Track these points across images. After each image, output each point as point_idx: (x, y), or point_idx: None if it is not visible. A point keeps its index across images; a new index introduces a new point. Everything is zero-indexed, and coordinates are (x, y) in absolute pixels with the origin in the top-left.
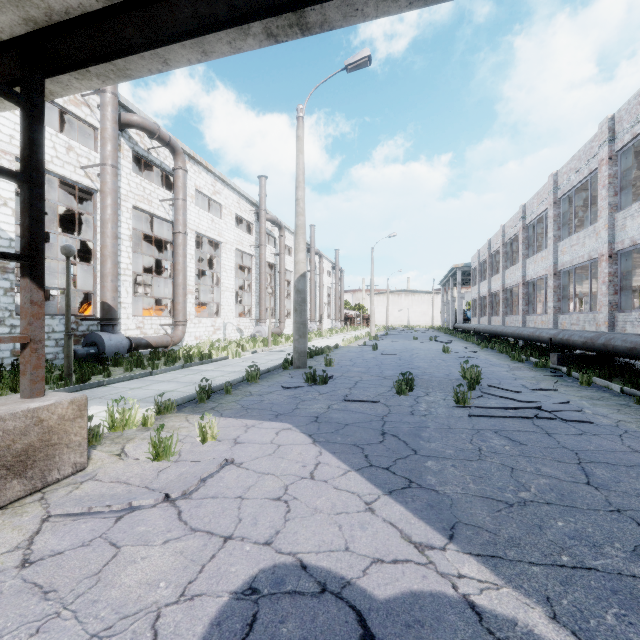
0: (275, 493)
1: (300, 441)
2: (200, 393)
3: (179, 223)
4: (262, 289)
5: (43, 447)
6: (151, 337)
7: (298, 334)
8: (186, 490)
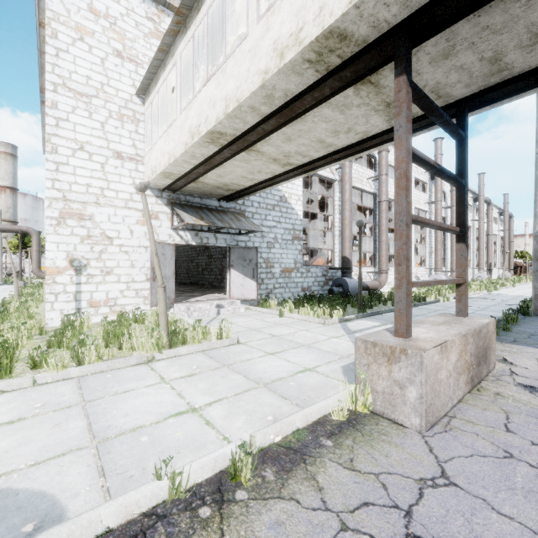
0: None
1: None
2: None
3: (383, 193)
4: (438, 241)
5: (488, 348)
6: (368, 282)
7: None
8: None
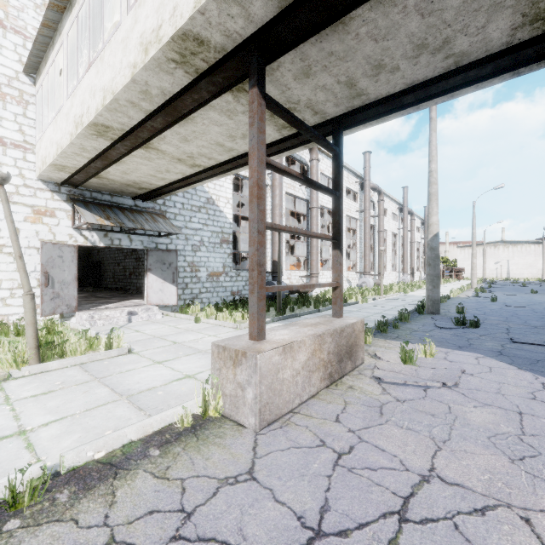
0: (526, 395)
1: (505, 366)
2: (382, 326)
3: (314, 200)
4: (366, 247)
5: (354, 345)
6: None
7: (432, 285)
8: (457, 382)
